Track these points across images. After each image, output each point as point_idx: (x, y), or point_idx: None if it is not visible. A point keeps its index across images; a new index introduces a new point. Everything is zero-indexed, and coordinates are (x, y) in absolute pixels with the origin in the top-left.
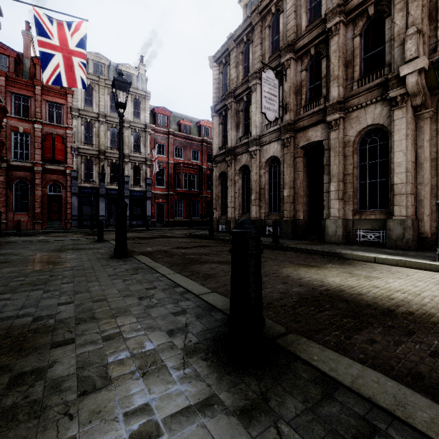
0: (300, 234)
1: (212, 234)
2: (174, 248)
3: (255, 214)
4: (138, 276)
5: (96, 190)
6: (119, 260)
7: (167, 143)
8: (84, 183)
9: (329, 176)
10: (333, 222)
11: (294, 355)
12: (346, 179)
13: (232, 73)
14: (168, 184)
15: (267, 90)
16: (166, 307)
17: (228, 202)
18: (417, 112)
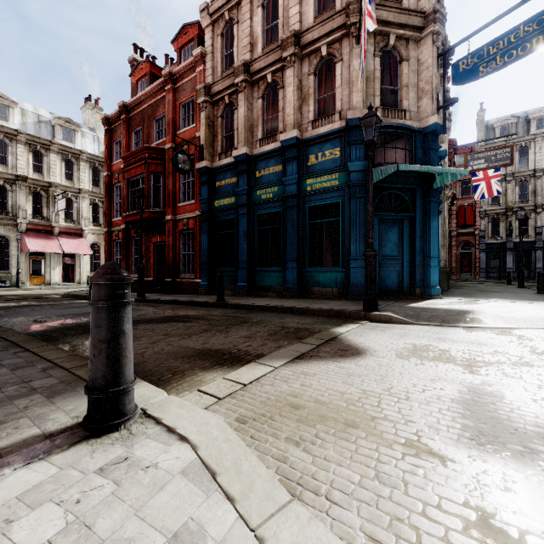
0: None
1: None
2: None
3: None
4: (525, 290)
5: (502, 245)
6: (519, 288)
7: None
8: (490, 240)
9: None
10: None
11: None
12: None
13: None
14: None
15: None
16: (529, 292)
17: None
18: None
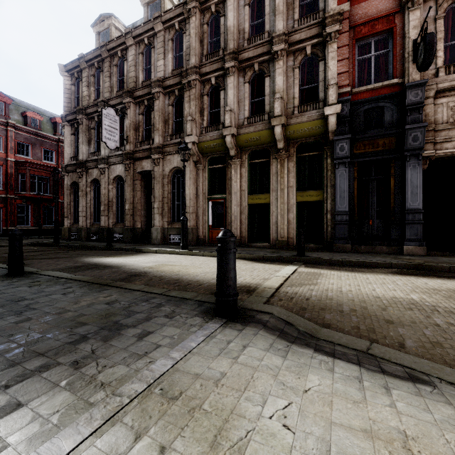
0: (137, 239)
1: (58, 242)
2: (3, 254)
3: (104, 223)
4: None
5: None
6: None
7: (5, 135)
8: None
9: (154, 197)
10: (155, 230)
11: (36, 273)
12: (164, 200)
13: (84, 91)
14: (6, 185)
15: (108, 124)
16: None
17: (80, 211)
18: (196, 165)
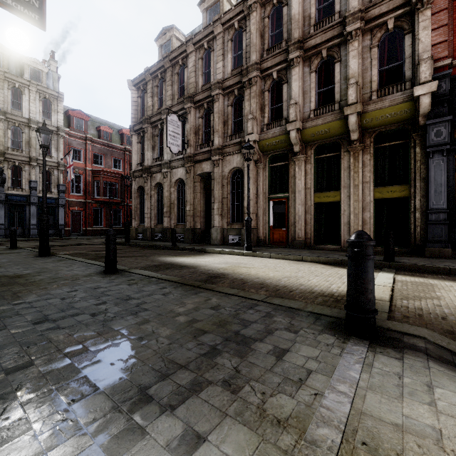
0: (197, 240)
1: (128, 241)
2: (90, 251)
3: (166, 224)
4: (63, 262)
5: None
6: (44, 257)
7: (85, 148)
8: None
9: (214, 198)
10: (215, 230)
11: (127, 271)
12: (223, 201)
13: (149, 101)
14: (85, 191)
15: (171, 130)
16: (81, 268)
17: (145, 213)
18: (257, 164)
